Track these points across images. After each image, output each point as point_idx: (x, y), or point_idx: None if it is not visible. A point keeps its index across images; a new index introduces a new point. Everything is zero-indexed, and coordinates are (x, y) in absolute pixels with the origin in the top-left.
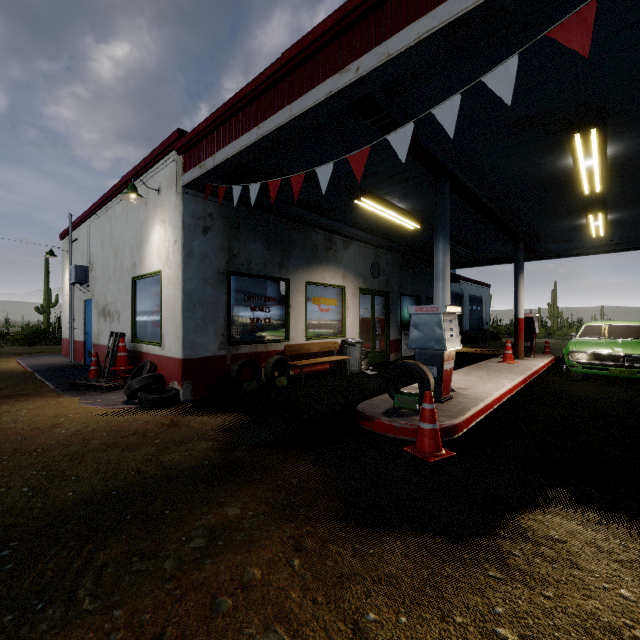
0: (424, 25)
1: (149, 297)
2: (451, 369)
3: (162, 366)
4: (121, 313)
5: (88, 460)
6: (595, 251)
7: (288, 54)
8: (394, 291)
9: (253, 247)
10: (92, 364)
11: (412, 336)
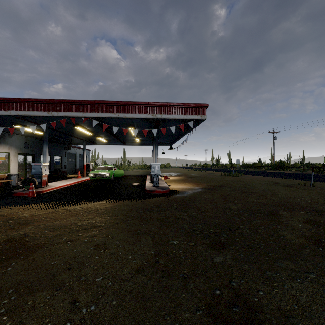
0: (26, 113)
1: None
2: (46, 179)
3: None
4: None
5: None
6: (111, 144)
7: None
8: (37, 154)
9: None
10: None
11: (33, 171)
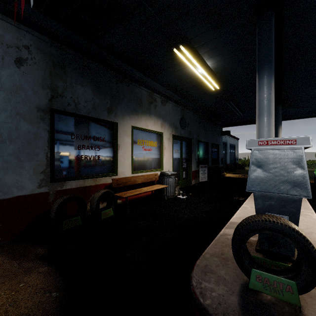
0: None
1: None
2: None
3: None
4: None
5: None
6: None
7: None
8: (194, 138)
9: (81, 90)
10: None
11: (253, 176)
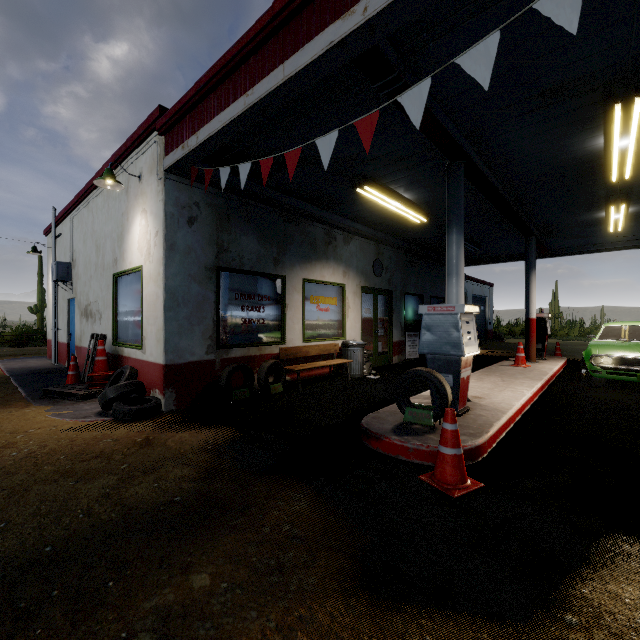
0: None
1: (130, 295)
2: (468, 377)
3: (143, 372)
4: (102, 313)
5: (30, 496)
6: (609, 248)
7: (280, 2)
8: (397, 290)
9: (245, 240)
10: (70, 369)
11: (424, 339)
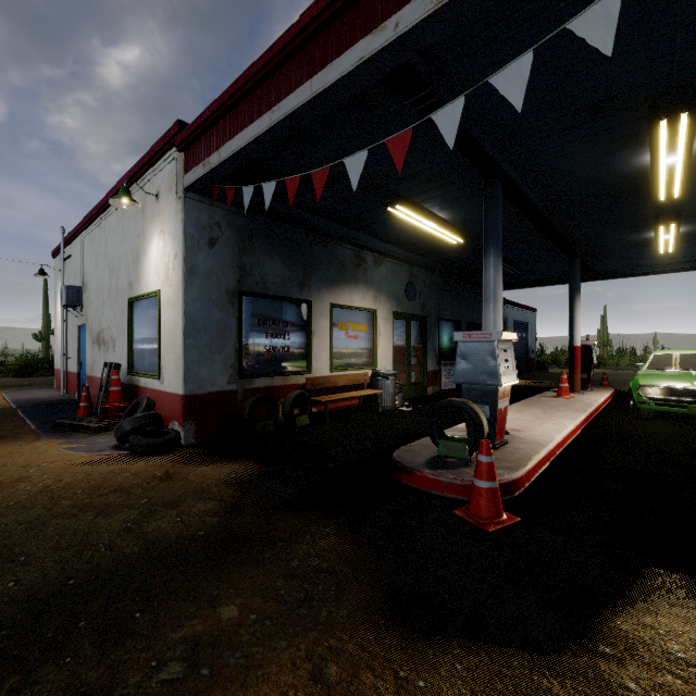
0: None
1: (147, 322)
2: (506, 408)
3: (161, 403)
4: (116, 340)
5: (48, 530)
6: (660, 270)
7: (308, 15)
8: (432, 315)
9: (269, 263)
10: (82, 400)
11: (459, 368)
